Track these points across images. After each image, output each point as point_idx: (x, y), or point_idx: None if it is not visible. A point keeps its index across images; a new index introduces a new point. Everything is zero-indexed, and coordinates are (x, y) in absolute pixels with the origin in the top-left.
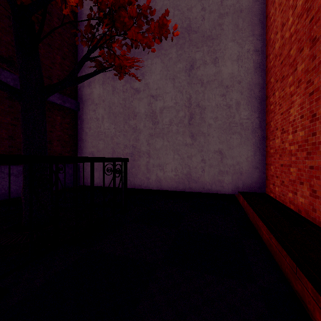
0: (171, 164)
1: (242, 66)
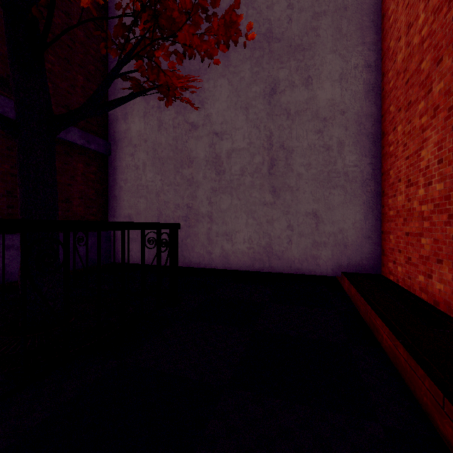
0: (243, 232)
1: (346, 89)
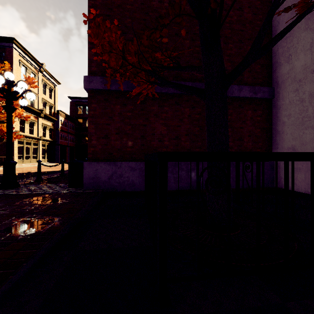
0: None
1: None
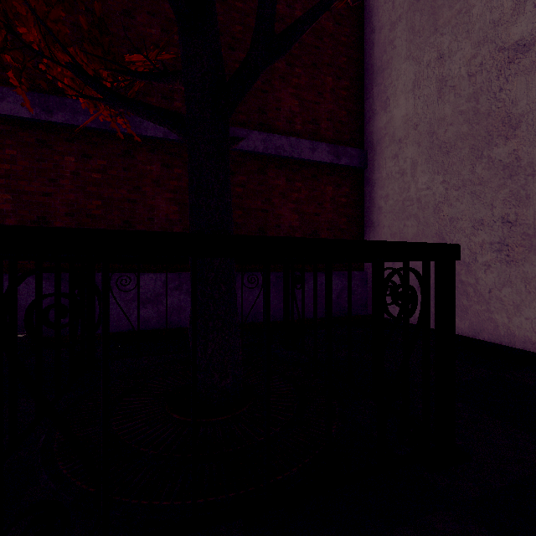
0: None
1: None
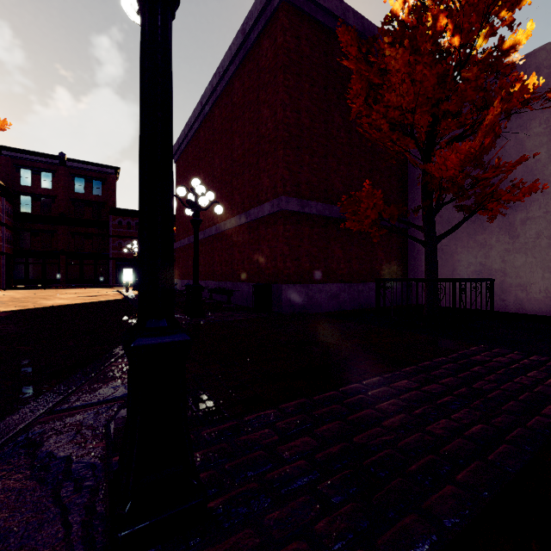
0: (539, 284)
1: None
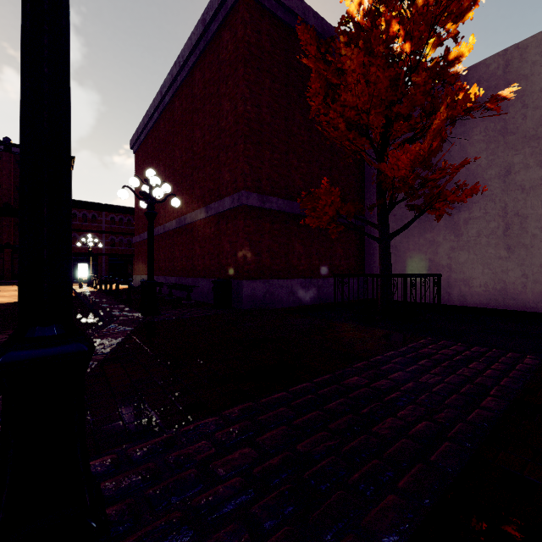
0: (479, 279)
1: None
